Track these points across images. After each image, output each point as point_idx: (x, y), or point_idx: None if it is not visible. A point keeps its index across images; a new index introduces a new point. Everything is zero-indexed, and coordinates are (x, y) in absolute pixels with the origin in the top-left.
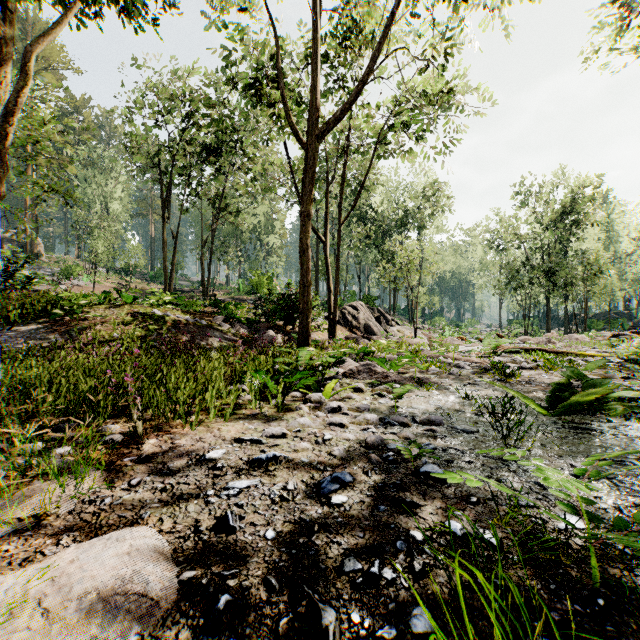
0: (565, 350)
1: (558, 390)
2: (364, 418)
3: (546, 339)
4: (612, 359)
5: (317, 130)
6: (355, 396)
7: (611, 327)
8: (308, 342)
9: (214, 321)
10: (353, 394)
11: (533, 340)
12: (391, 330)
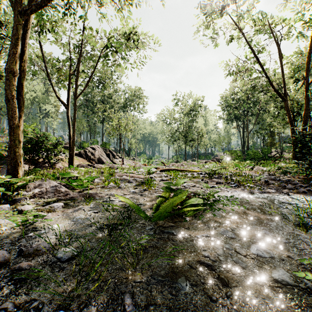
0: (186, 169)
1: (162, 199)
2: None
3: (181, 164)
4: (202, 173)
5: (20, 8)
6: (3, 221)
7: (207, 158)
8: (17, 170)
9: None
10: (2, 219)
11: (176, 164)
12: (115, 161)
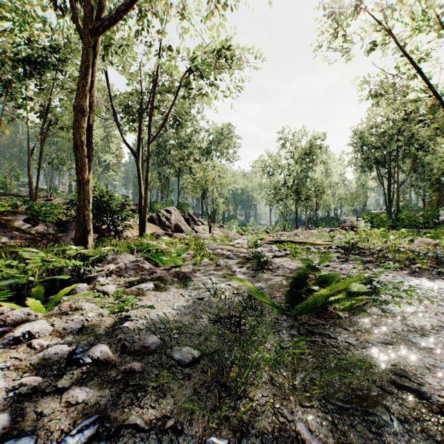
0: (305, 241)
1: (296, 283)
2: (42, 356)
3: (294, 233)
4: (332, 246)
5: (91, 26)
6: (87, 305)
7: (329, 225)
8: (86, 240)
9: (13, 220)
10: (85, 303)
11: (287, 234)
12: (197, 228)
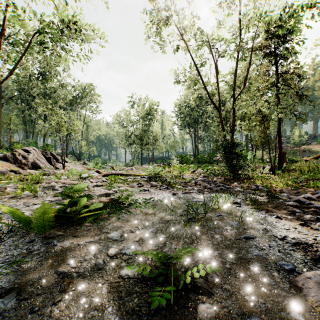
0: (131, 173)
1: (64, 207)
2: None
3: (131, 168)
4: (146, 176)
5: None
6: None
7: (163, 162)
8: None
9: None
10: None
11: (127, 169)
12: (59, 165)
